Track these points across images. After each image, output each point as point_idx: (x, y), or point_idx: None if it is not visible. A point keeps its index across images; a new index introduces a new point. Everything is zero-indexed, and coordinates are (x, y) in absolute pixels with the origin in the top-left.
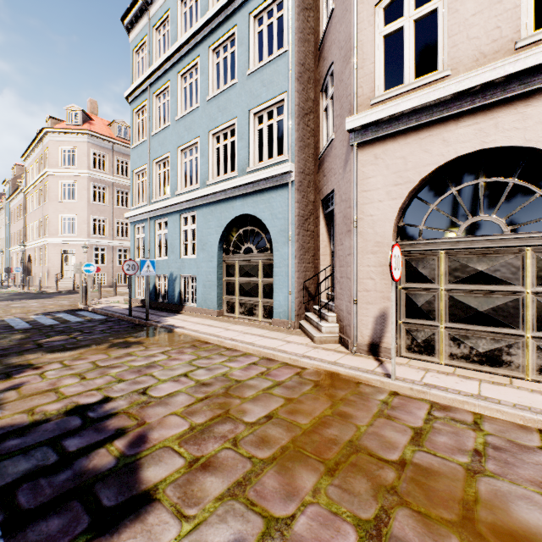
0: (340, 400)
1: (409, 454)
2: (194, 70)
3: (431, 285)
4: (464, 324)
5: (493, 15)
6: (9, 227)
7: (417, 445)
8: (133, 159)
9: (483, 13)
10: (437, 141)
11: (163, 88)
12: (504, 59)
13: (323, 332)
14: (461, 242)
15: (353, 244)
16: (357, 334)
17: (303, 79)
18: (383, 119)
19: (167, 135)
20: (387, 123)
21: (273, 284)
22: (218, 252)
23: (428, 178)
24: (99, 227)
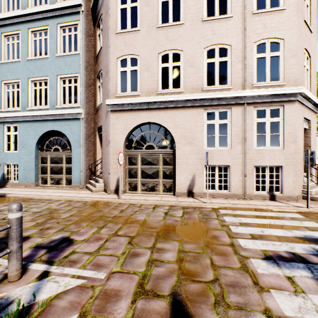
0: (100, 207)
1: (117, 214)
2: (16, 36)
3: (136, 166)
4: (145, 179)
5: (152, 80)
6: None
7: (121, 213)
8: None
9: (149, 78)
10: (137, 116)
11: None
12: (153, 96)
13: (97, 187)
14: (144, 151)
15: (109, 150)
16: (111, 186)
17: (88, 69)
18: (119, 104)
19: None
20: (121, 105)
21: (72, 167)
22: (36, 150)
23: (135, 128)
24: None
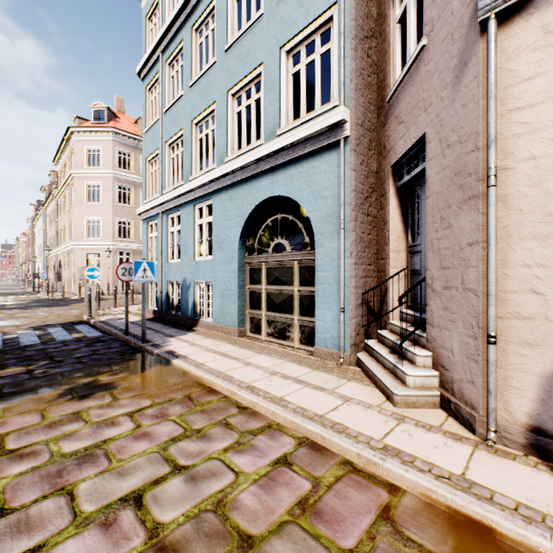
0: None
1: None
2: (210, 19)
3: None
4: None
5: None
6: (46, 233)
7: None
8: (145, 145)
9: None
10: None
11: (176, 52)
12: None
13: (408, 385)
14: None
15: (488, 221)
16: (496, 404)
17: None
18: None
19: (180, 109)
20: None
21: (314, 296)
22: (239, 251)
23: None
24: (128, 231)
